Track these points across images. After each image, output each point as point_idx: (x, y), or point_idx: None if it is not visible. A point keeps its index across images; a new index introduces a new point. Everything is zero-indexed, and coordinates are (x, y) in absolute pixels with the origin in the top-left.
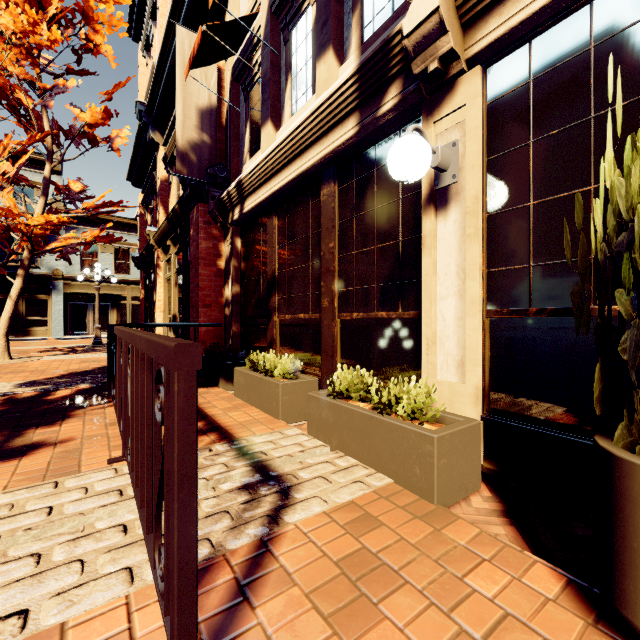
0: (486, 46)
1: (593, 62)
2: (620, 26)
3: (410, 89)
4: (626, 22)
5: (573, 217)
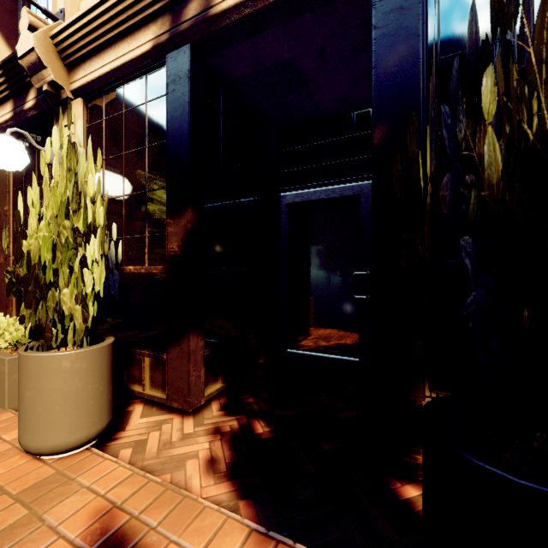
0: (79, 87)
1: (125, 121)
2: (133, 105)
3: (41, 97)
4: (134, 104)
5: (118, 212)
